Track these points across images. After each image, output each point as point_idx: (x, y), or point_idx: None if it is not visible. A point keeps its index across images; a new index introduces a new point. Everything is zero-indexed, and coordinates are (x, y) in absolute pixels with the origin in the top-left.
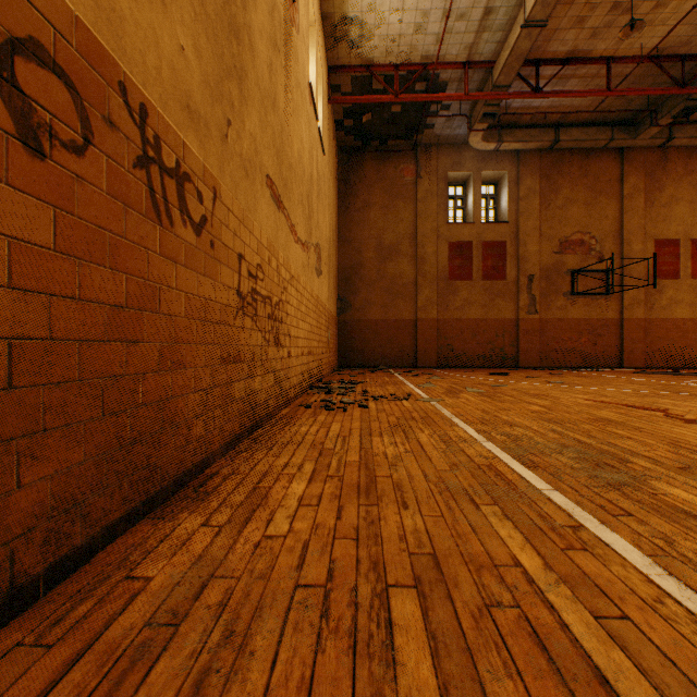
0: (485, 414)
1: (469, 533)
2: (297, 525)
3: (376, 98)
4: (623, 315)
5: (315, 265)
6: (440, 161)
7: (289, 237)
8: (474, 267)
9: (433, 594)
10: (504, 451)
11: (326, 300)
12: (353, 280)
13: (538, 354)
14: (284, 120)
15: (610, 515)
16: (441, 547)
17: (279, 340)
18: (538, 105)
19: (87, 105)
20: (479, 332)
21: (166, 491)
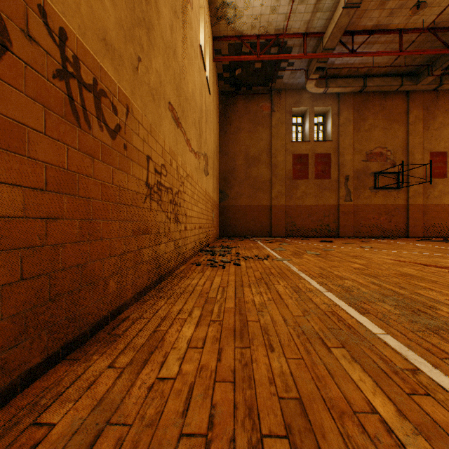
0: (322, 270)
1: (327, 376)
2: (185, 367)
3: (244, 57)
4: (409, 202)
5: (204, 168)
6: (287, 101)
7: (185, 148)
8: (309, 170)
9: (304, 446)
10: (341, 299)
11: (211, 192)
12: (229, 179)
13: (352, 228)
14: (182, 66)
15: (438, 358)
16: (305, 391)
17: (178, 218)
18: (352, 62)
19: (4, 16)
20: (313, 213)
21: (84, 335)
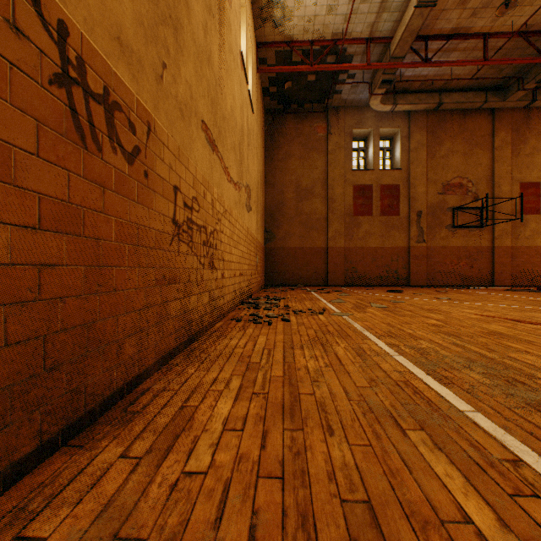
0: (390, 327)
1: (403, 470)
2: (220, 457)
3: (295, 68)
4: (494, 243)
5: (245, 202)
6: (346, 120)
7: (222, 177)
8: (373, 205)
9: None
10: (416, 365)
11: (254, 231)
12: (276, 216)
13: (425, 275)
14: (218, 76)
15: None
16: (375, 490)
17: (213, 263)
18: (426, 73)
19: None
20: (378, 257)
21: (91, 414)
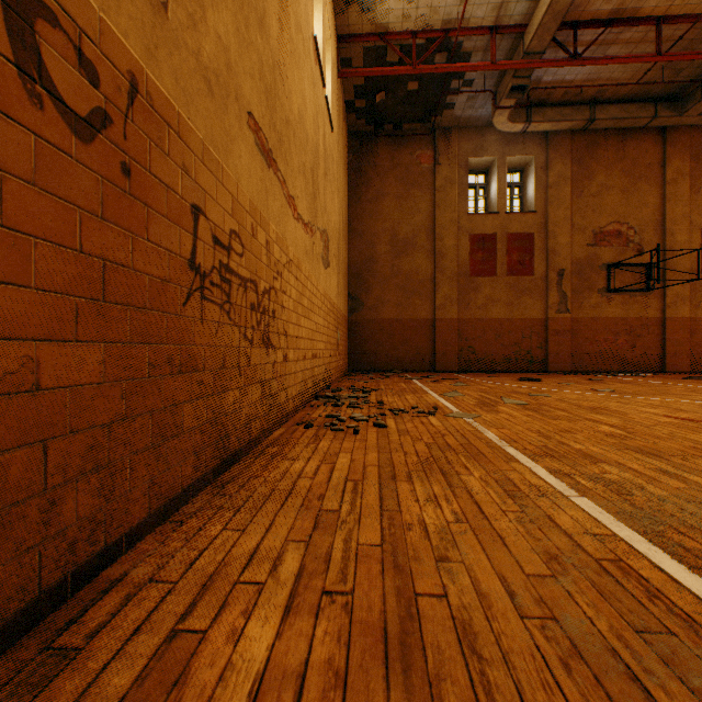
0: (545, 439)
1: None
2: None
3: (391, 70)
4: (665, 313)
5: (321, 253)
6: (460, 146)
7: (285, 210)
8: (498, 261)
9: None
10: (620, 520)
11: (335, 296)
12: (365, 276)
13: (569, 357)
14: (278, 56)
15: None
16: None
17: (269, 339)
18: (572, 78)
19: None
20: (504, 333)
21: None
